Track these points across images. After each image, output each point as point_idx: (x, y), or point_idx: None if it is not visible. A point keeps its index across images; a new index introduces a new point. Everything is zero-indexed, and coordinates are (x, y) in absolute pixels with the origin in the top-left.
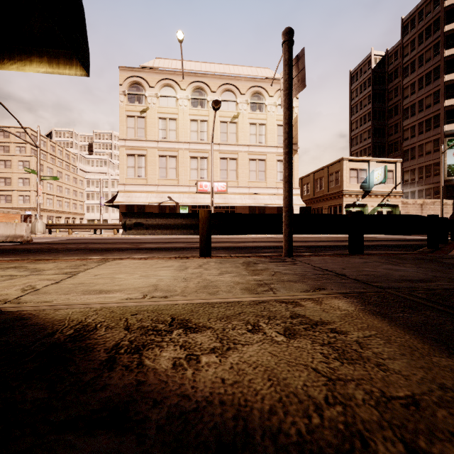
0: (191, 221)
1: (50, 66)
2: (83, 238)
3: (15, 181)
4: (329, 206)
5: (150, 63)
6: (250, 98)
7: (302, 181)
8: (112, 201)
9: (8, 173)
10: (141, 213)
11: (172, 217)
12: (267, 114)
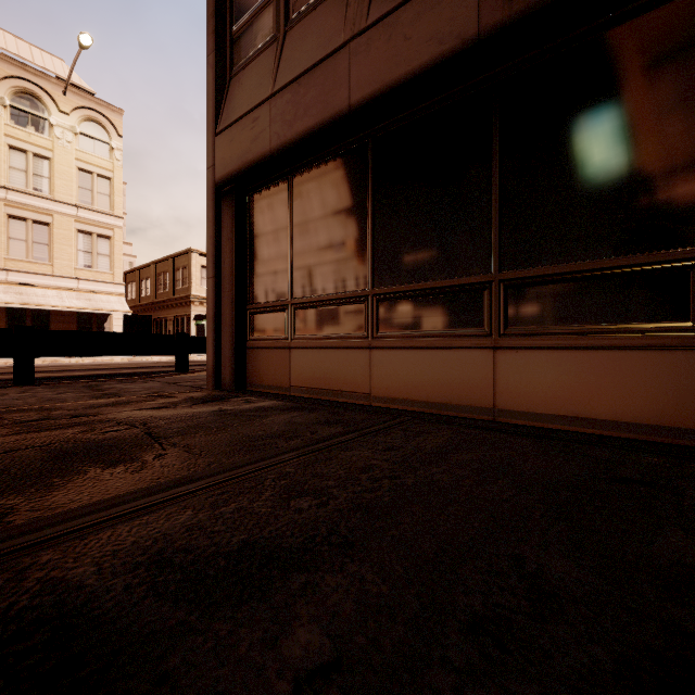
0: None
1: None
2: None
3: None
4: (176, 316)
5: None
6: (10, 97)
7: (140, 274)
8: None
9: None
10: None
11: None
12: (54, 141)
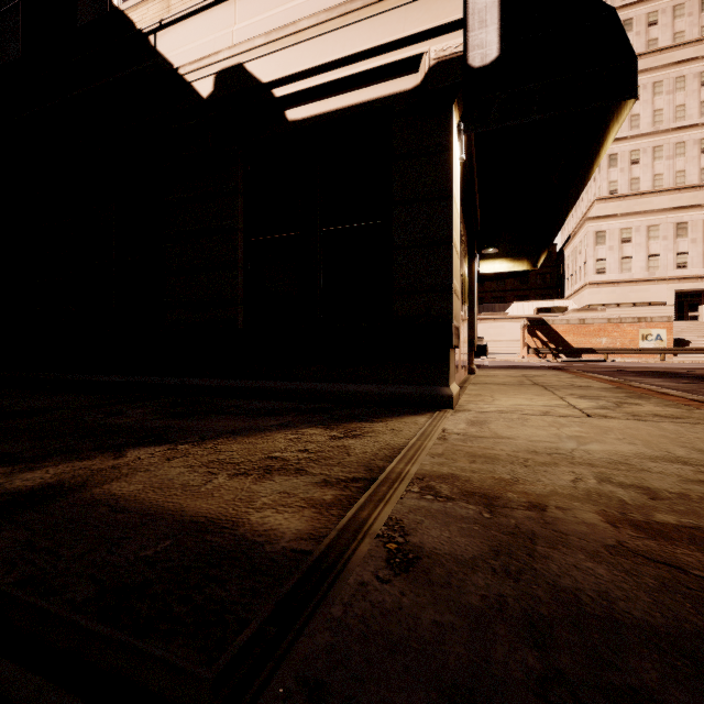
0: None
1: (617, 123)
2: None
3: None
4: None
5: None
6: None
7: None
8: None
9: None
10: None
11: None
12: None
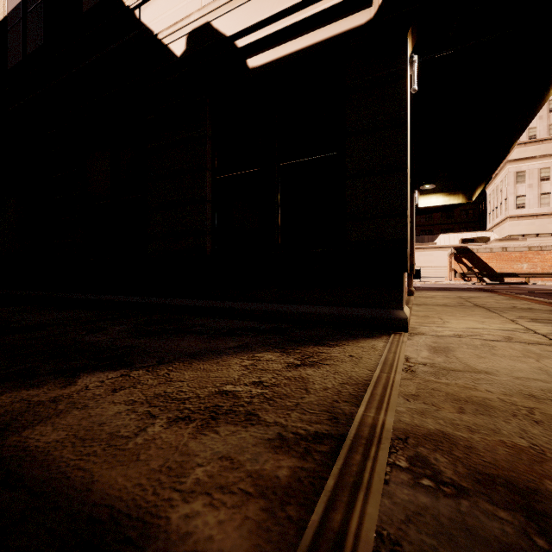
0: None
1: None
2: None
3: None
4: None
5: None
6: None
7: None
8: None
9: None
10: None
11: None
12: None
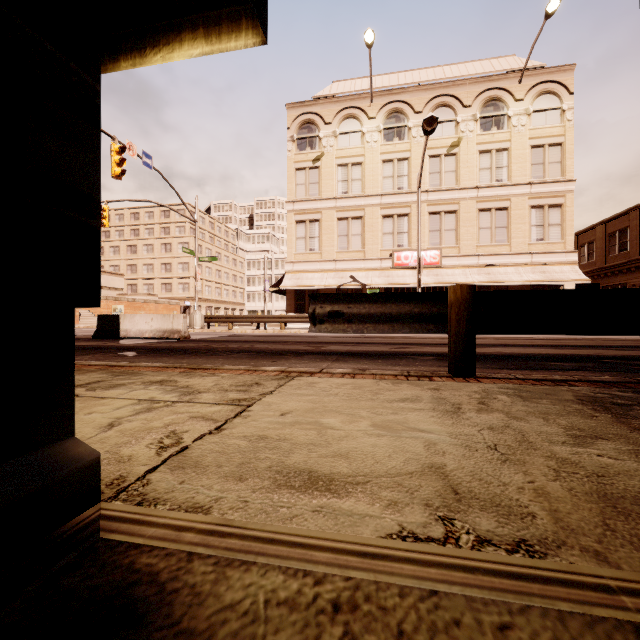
0: (429, 308)
1: (207, 42)
2: (245, 335)
3: (175, 267)
4: None
5: (325, 91)
6: (479, 111)
7: (578, 240)
8: (277, 285)
9: (169, 258)
10: (340, 294)
11: (392, 300)
12: (510, 132)
